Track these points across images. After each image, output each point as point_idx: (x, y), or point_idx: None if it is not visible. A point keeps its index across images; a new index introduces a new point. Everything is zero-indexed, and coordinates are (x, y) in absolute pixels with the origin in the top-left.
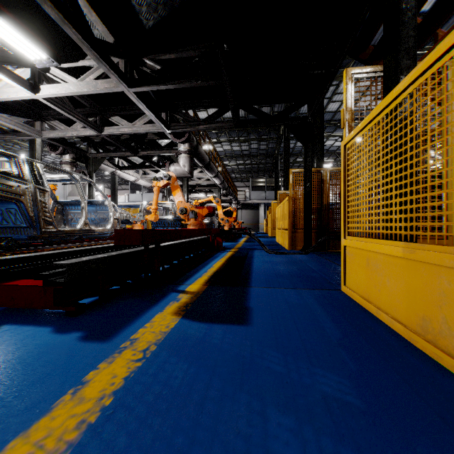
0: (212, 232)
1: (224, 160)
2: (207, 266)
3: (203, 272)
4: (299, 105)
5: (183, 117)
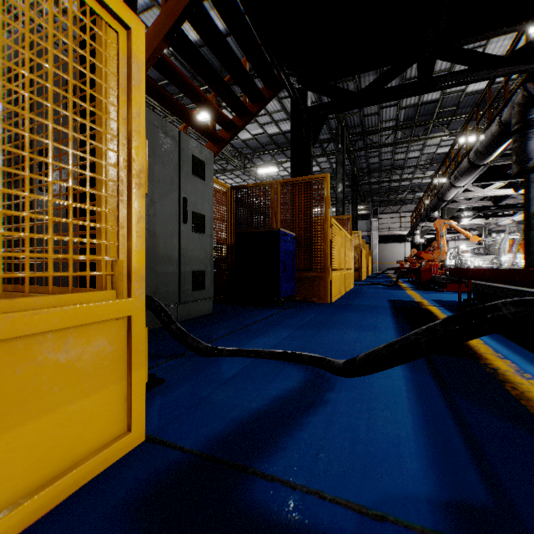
0: None
1: None
2: None
3: None
4: None
5: None
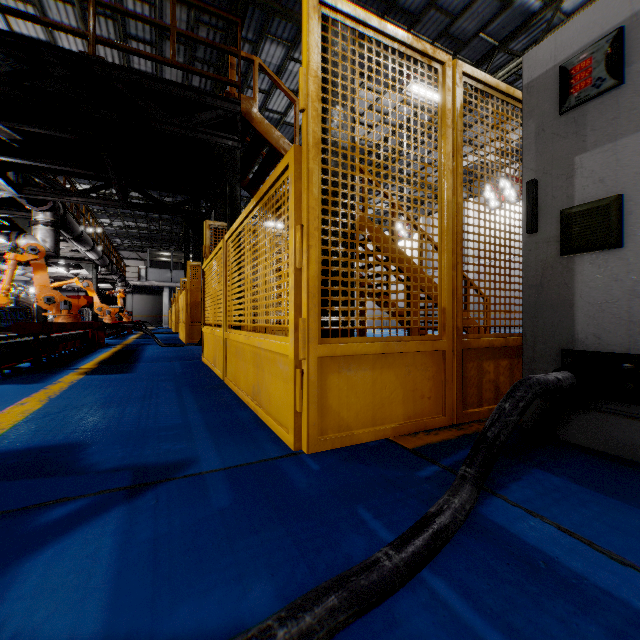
0: (94, 325)
1: (102, 217)
2: (92, 357)
3: (89, 360)
4: (196, 200)
5: (46, 181)
